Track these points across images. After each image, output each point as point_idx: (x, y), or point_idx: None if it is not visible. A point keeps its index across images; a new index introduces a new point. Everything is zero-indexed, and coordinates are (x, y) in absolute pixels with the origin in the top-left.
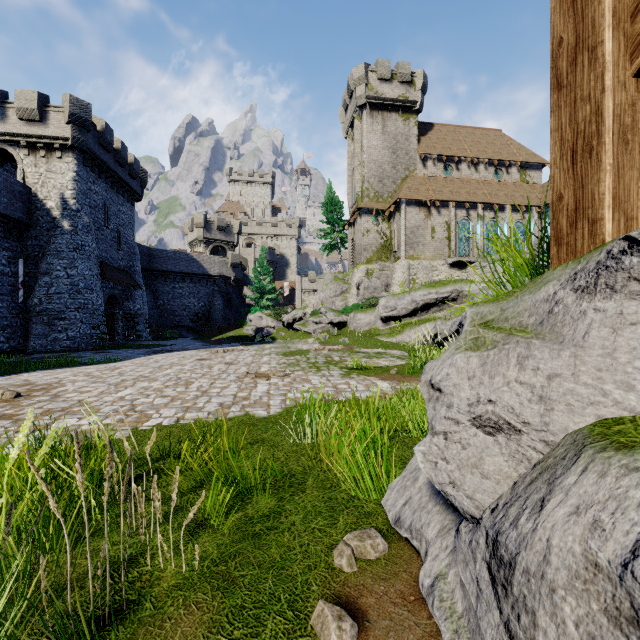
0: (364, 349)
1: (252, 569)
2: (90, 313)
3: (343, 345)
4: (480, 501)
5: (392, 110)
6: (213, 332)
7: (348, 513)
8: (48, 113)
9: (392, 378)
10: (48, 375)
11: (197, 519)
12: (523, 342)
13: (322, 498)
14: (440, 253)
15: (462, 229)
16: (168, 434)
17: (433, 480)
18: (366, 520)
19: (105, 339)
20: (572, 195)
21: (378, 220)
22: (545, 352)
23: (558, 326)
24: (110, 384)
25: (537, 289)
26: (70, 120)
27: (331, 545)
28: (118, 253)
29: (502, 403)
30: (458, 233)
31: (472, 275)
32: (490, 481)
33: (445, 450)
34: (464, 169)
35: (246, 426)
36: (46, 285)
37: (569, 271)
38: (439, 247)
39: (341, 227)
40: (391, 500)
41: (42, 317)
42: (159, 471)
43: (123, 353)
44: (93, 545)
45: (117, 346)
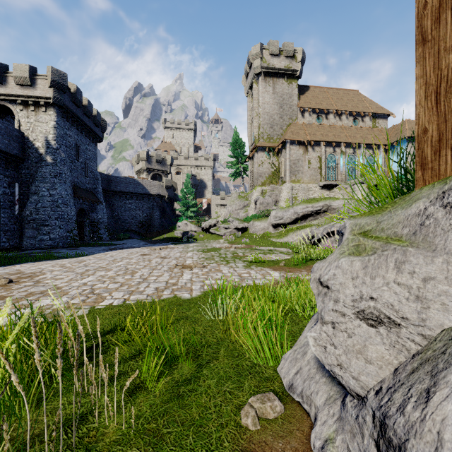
0: (260, 247)
1: (176, 426)
2: (66, 221)
3: (245, 244)
4: (365, 382)
5: (280, 76)
6: (153, 235)
7: (251, 378)
8: (36, 80)
9: (281, 269)
10: (34, 266)
11: (135, 382)
12: (400, 249)
13: (231, 365)
14: (314, 178)
15: (330, 161)
16: (117, 312)
17: (323, 361)
18: (265, 384)
19: (76, 240)
20: (436, 128)
21: (270, 155)
22: (420, 258)
23: (430, 236)
24: (77, 273)
25: (408, 205)
26: (52, 85)
27: (239, 406)
28: (86, 179)
29: (382, 300)
30: (327, 164)
31: (337, 194)
32: (373, 366)
33: (333, 337)
34: (331, 118)
35: (174, 306)
36: (35, 201)
37: (437, 190)
38: (313, 174)
39: (243, 160)
40: (285, 369)
41: (32, 224)
42: (108, 342)
43: (89, 250)
44: (54, 404)
45: (85, 245)
